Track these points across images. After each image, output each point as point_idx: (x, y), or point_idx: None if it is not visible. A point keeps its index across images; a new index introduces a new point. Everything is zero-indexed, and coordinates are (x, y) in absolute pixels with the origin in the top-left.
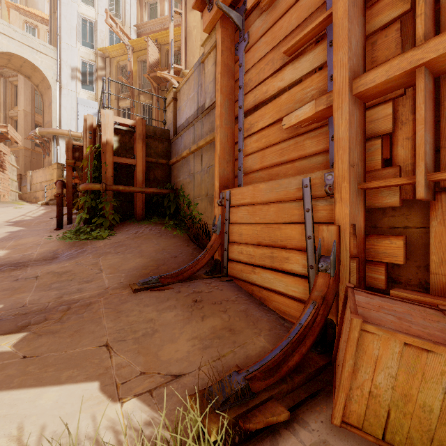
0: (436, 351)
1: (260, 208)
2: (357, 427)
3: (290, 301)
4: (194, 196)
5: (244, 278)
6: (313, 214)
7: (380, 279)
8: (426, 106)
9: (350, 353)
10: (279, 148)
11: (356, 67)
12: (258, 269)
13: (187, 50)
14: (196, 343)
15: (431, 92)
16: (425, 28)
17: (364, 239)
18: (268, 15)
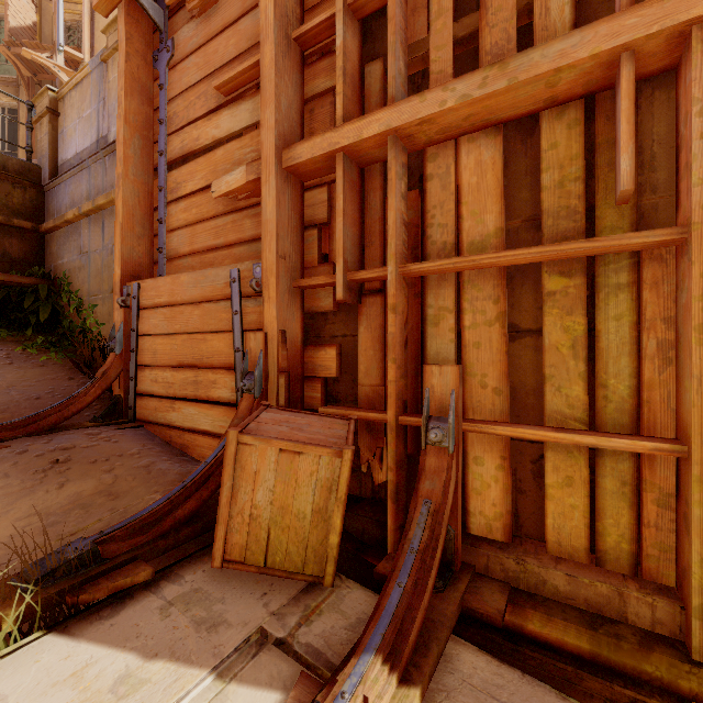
0: (305, 452)
1: (181, 311)
2: (240, 562)
3: (217, 442)
4: (90, 292)
5: (159, 420)
6: (243, 319)
7: (318, 398)
8: (345, 198)
9: (228, 474)
10: (214, 226)
11: (289, 135)
12: (178, 403)
13: (96, 29)
14: (33, 522)
15: (354, 183)
16: (344, 111)
17: (303, 350)
18: (200, 26)
